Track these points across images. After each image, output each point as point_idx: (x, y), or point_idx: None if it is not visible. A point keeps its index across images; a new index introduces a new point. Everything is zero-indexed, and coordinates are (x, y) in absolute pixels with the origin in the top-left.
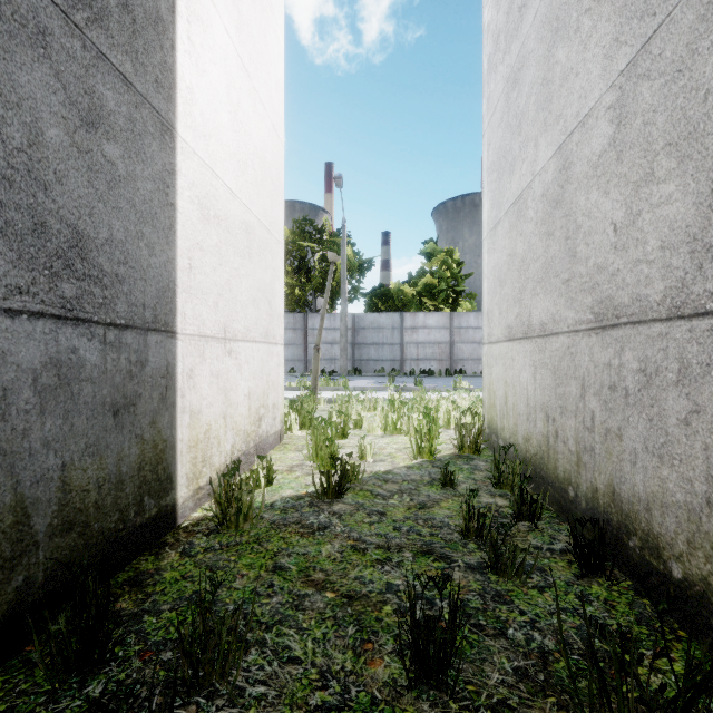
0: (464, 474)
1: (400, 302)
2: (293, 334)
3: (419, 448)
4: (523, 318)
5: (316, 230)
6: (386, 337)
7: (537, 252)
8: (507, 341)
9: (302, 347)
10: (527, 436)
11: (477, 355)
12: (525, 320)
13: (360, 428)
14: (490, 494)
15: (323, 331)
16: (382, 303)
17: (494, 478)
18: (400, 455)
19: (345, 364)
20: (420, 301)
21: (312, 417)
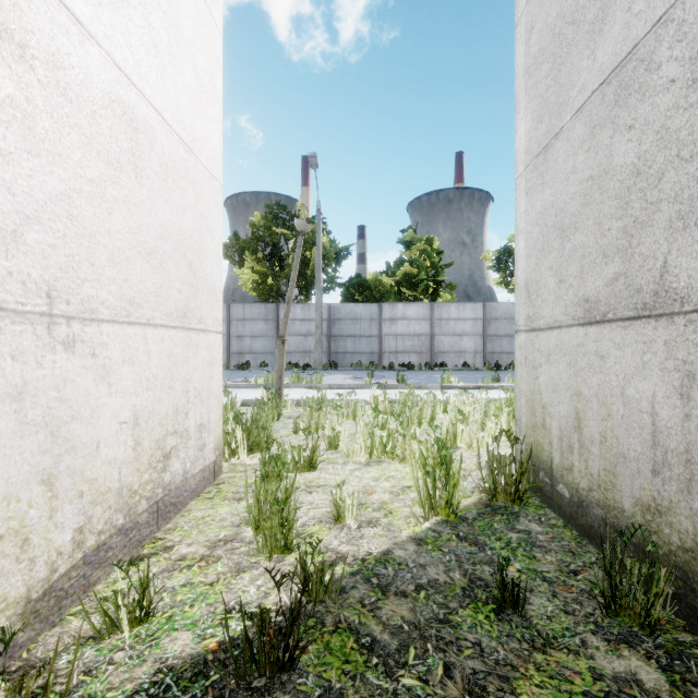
0: (519, 560)
1: (378, 292)
2: (265, 326)
3: (431, 500)
4: (636, 279)
5: (290, 215)
6: (363, 328)
7: (697, 137)
8: (582, 325)
9: (274, 339)
10: (654, 503)
11: (458, 348)
12: (645, 283)
13: (335, 449)
14: (603, 635)
15: (297, 322)
16: (359, 294)
17: (602, 595)
18: (399, 506)
19: (320, 358)
20: (399, 291)
21: (269, 434)
